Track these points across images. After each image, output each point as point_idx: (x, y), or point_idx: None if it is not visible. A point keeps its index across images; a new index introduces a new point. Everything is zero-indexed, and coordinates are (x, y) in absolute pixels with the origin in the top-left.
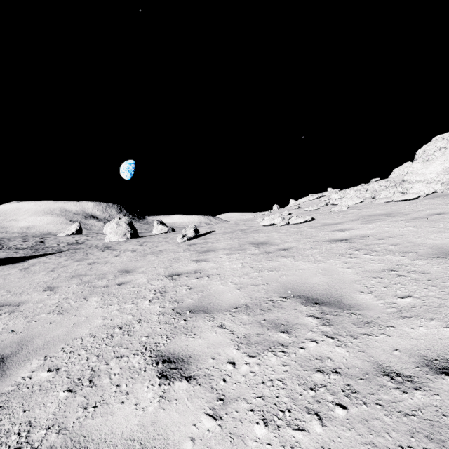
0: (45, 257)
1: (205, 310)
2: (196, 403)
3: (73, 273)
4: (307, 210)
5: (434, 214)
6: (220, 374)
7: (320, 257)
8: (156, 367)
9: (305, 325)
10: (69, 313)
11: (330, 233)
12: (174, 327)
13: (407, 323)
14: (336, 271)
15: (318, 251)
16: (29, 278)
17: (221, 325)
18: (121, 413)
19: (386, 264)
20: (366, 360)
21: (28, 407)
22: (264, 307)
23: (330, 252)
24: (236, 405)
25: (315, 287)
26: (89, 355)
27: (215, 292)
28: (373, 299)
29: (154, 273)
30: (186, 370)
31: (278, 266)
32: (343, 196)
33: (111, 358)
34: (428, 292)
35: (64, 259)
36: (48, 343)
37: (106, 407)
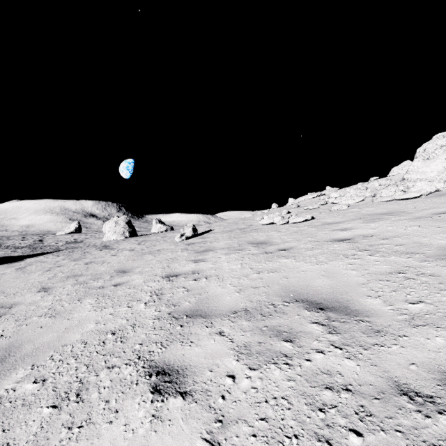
0: (43, 256)
1: (203, 315)
2: (191, 425)
3: (69, 273)
4: (307, 209)
5: (438, 213)
6: (219, 390)
7: (322, 257)
8: (149, 380)
9: (310, 333)
10: (61, 317)
11: (331, 232)
12: (170, 333)
13: (422, 333)
14: (340, 273)
15: (320, 251)
16: (24, 278)
17: (219, 331)
18: (109, 436)
19: (393, 266)
20: (380, 375)
21: (8, 425)
22: (265, 312)
23: (333, 253)
24: (236, 428)
25: (318, 291)
26: (78, 364)
27: (213, 295)
28: (382, 304)
29: (151, 274)
30: (181, 384)
31: (279, 268)
32: (343, 194)
33: (101, 368)
34: (441, 297)
35: (61, 258)
36: (37, 350)
37: (93, 428)
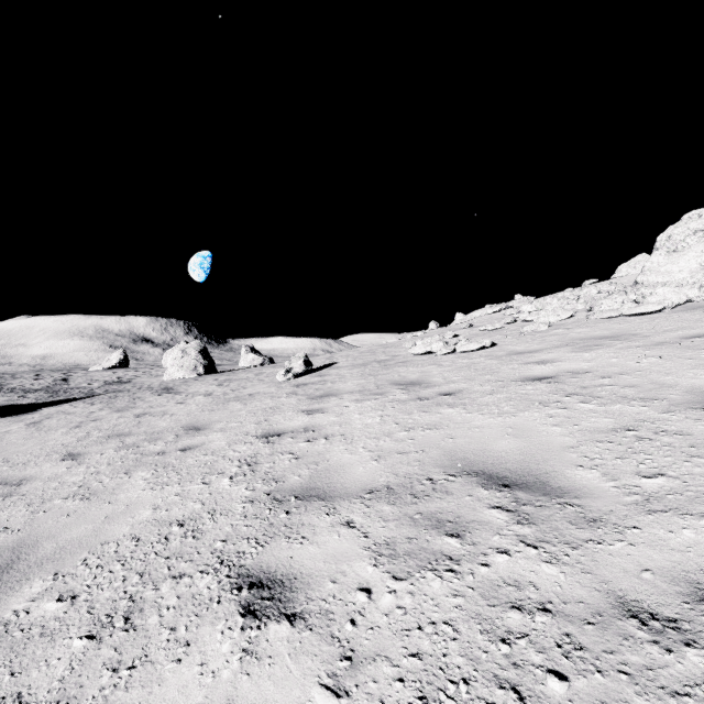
0: (69, 405)
1: (322, 495)
2: (304, 665)
3: (110, 430)
4: (484, 330)
5: (690, 336)
6: (346, 611)
7: (507, 406)
8: (237, 595)
9: (488, 524)
10: (99, 499)
11: (522, 367)
12: (269, 524)
13: (662, 522)
14: (535, 431)
15: (505, 397)
16: (39, 439)
17: (347, 521)
18: (176, 681)
19: (618, 420)
20: (596, 588)
21: (19, 666)
22: (419, 491)
23: (524, 399)
24: (373, 669)
25: (502, 458)
26: (127, 572)
27: (337, 465)
28: (600, 478)
29: (239, 432)
30: (288, 603)
31: (440, 422)
32: (541, 307)
33: (163, 578)
34: (692, 467)
35: (97, 407)
36: (62, 550)
37: (151, 670)
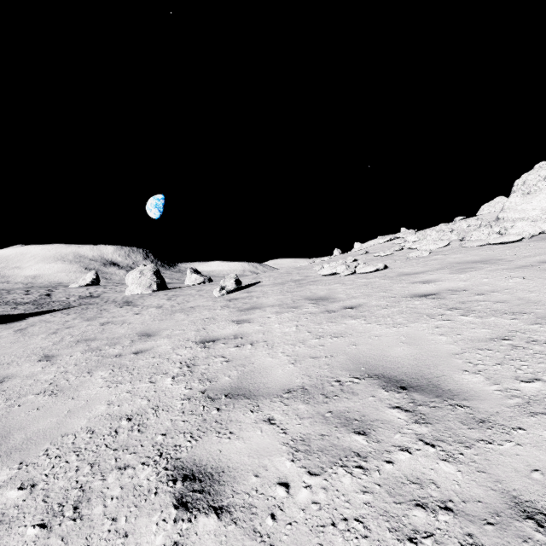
0: (49, 315)
1: (247, 394)
2: None
3: (79, 336)
4: (377, 256)
5: None
6: (267, 505)
7: (400, 318)
8: (172, 487)
9: (390, 423)
10: (64, 395)
11: (410, 285)
12: (203, 420)
13: (544, 424)
14: (425, 339)
15: (397, 310)
16: (23, 343)
17: (268, 418)
18: None
19: (494, 330)
20: (491, 487)
21: None
22: (329, 392)
23: (414, 312)
24: None
25: (398, 363)
26: (80, 463)
27: (260, 367)
28: (484, 382)
29: (182, 339)
30: (216, 495)
31: (345, 331)
32: (422, 238)
33: (110, 469)
34: None
35: (71, 317)
36: (29, 441)
37: None
